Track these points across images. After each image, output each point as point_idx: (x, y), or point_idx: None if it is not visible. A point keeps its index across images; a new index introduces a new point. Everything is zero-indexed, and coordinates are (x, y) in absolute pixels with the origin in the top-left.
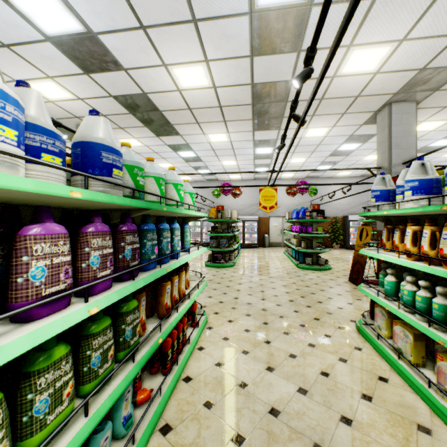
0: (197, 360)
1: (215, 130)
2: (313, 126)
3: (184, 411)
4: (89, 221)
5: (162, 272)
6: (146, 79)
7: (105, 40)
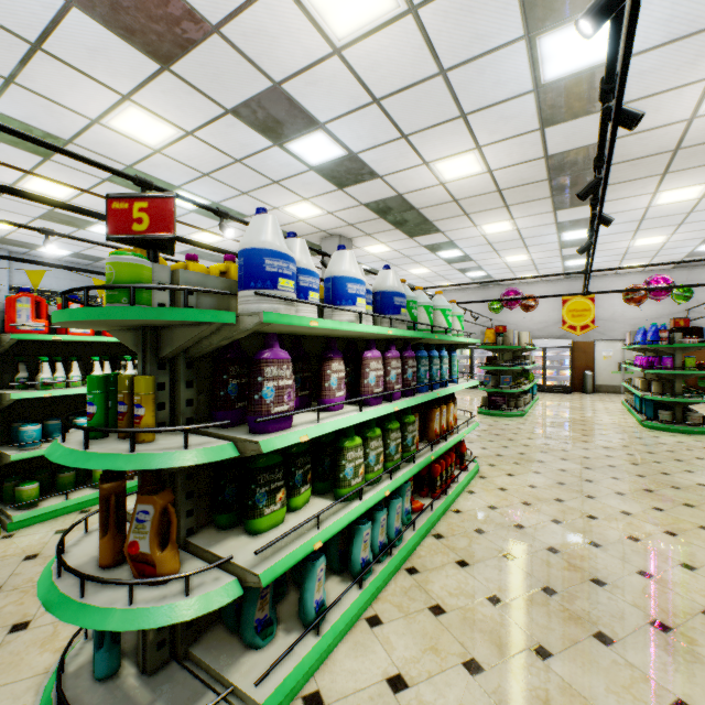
0: (466, 500)
1: (492, 219)
2: (670, 188)
3: (454, 530)
4: (387, 348)
5: (434, 396)
6: (402, 181)
7: (363, 157)
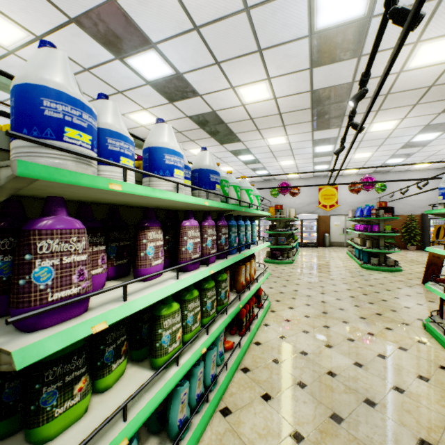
0: (264, 332)
1: (274, 135)
2: (379, 121)
3: (257, 362)
4: (204, 218)
5: (241, 256)
6: (216, 100)
7: (187, 77)
